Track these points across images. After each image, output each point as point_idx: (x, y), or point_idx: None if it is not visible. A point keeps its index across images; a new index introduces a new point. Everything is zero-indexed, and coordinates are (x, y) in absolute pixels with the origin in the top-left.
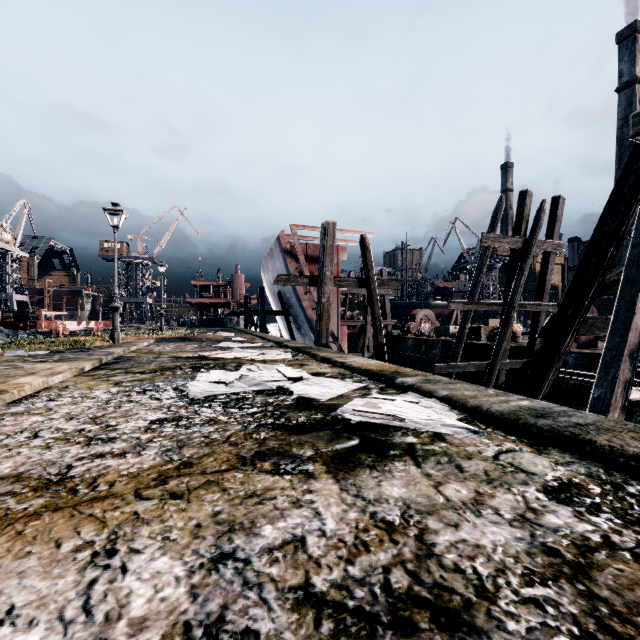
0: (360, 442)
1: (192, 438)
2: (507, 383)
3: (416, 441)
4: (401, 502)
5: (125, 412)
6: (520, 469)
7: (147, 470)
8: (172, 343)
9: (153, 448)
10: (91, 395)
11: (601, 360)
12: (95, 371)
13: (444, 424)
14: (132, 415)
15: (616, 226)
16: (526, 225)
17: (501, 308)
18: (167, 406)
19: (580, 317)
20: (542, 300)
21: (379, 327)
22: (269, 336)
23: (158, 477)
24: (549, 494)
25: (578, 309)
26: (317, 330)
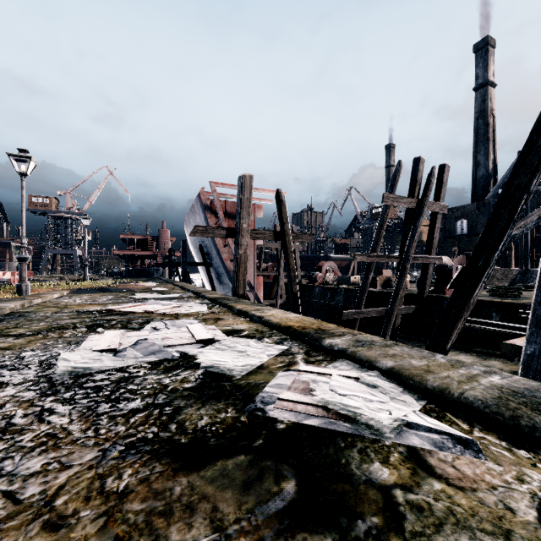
0: (298, 490)
1: None
2: (401, 325)
3: (389, 477)
4: None
5: None
6: None
7: None
8: (87, 294)
9: None
10: None
11: (531, 314)
12: None
13: (410, 424)
14: None
15: (529, 179)
16: (419, 188)
17: (398, 260)
18: (2, 402)
19: (489, 269)
20: (431, 254)
21: (293, 278)
22: (189, 286)
23: None
24: None
25: (488, 261)
26: (234, 281)
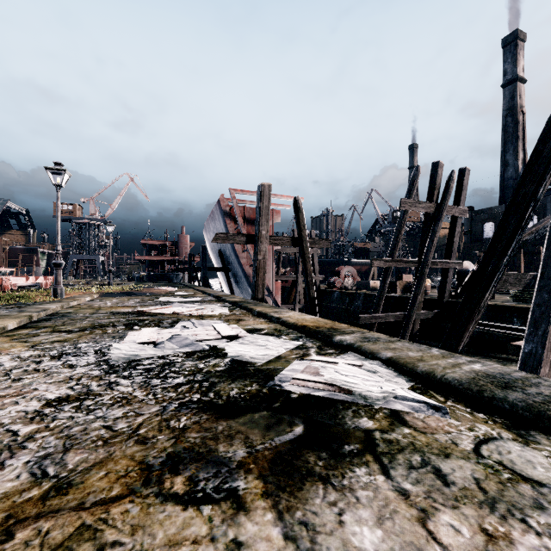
0: (305, 430)
1: (89, 431)
2: (420, 331)
3: (372, 426)
4: None
5: (21, 387)
6: (518, 474)
7: None
8: (115, 298)
9: (26, 453)
10: None
11: (530, 315)
12: (18, 330)
13: (397, 396)
14: (27, 392)
15: (535, 188)
16: (438, 192)
17: (416, 265)
18: (78, 377)
19: (499, 273)
20: (450, 258)
21: (311, 282)
22: (210, 290)
23: (3, 522)
24: None
25: (498, 266)
26: (254, 285)
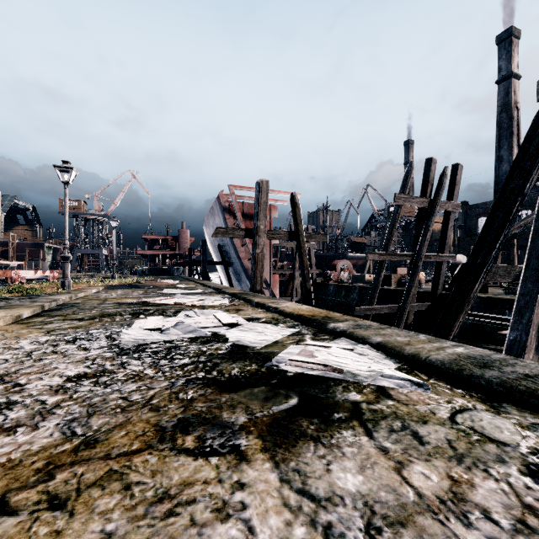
0: (299, 401)
1: (108, 401)
2: (414, 323)
3: (360, 398)
4: (361, 502)
5: (43, 366)
6: (486, 437)
7: (34, 455)
8: (120, 290)
9: (56, 417)
10: (15, 345)
11: (515, 305)
12: (33, 318)
13: (384, 375)
14: (49, 370)
15: (522, 183)
16: (431, 188)
17: (410, 259)
18: (93, 358)
19: (488, 265)
20: (444, 252)
21: (307, 275)
22: (210, 283)
23: (44, 467)
24: (537, 478)
25: (486, 258)
26: (252, 278)
